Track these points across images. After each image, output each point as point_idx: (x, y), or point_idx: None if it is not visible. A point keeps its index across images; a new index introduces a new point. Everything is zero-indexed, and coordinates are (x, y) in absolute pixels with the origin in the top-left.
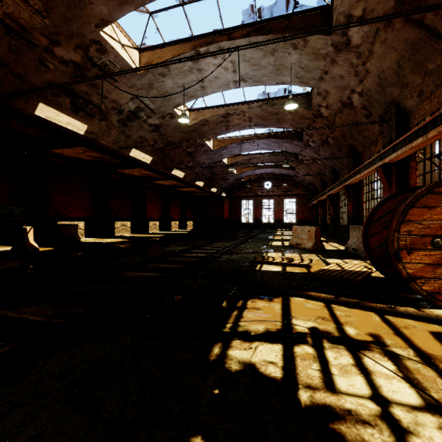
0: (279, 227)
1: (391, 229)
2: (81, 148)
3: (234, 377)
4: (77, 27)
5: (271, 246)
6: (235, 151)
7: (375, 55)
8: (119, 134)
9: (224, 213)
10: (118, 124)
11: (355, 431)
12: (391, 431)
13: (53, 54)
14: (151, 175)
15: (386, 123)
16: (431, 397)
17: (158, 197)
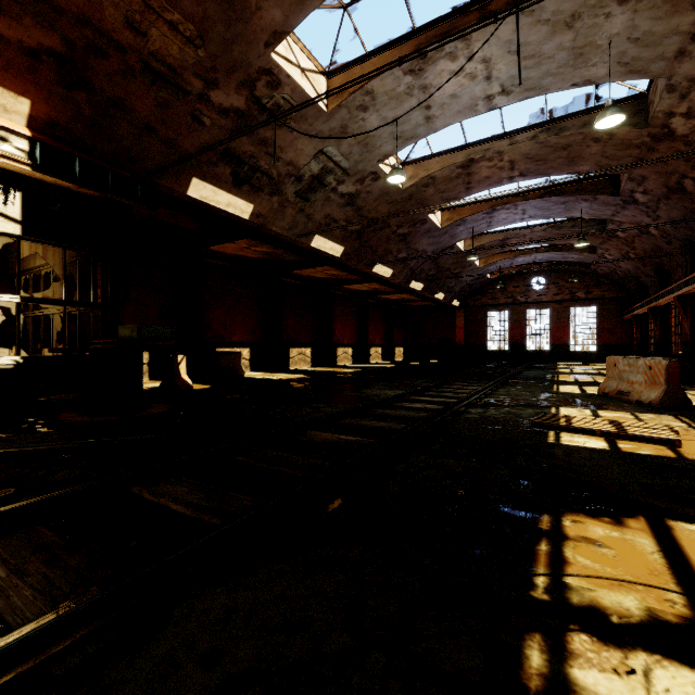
0: (560, 359)
1: None
2: (245, 240)
3: None
4: (240, 53)
5: (560, 394)
6: (480, 227)
7: None
8: (296, 214)
9: (457, 334)
10: (295, 199)
11: None
12: None
13: (209, 103)
14: (341, 277)
15: None
16: None
17: (350, 311)
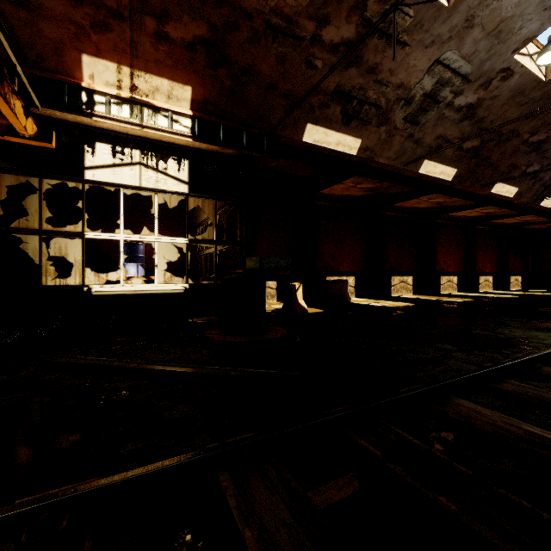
0: None
1: None
2: (351, 179)
3: None
4: None
5: None
6: None
7: None
8: (404, 141)
9: None
10: (403, 125)
11: None
12: None
13: (321, 43)
14: (447, 204)
15: None
16: None
17: (455, 239)
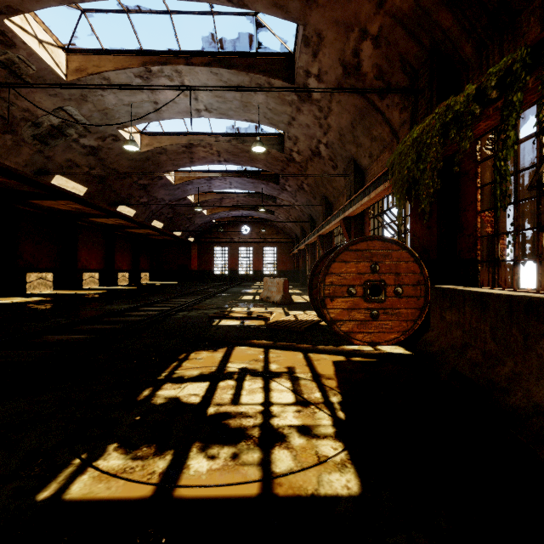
0: (258, 279)
1: (319, 280)
2: None
3: (157, 407)
4: None
5: (240, 300)
6: (204, 188)
7: (333, 112)
8: (34, 154)
9: (192, 262)
10: (33, 141)
11: (238, 422)
12: (263, 418)
13: None
14: (86, 211)
15: (348, 178)
16: (303, 397)
17: (97, 240)
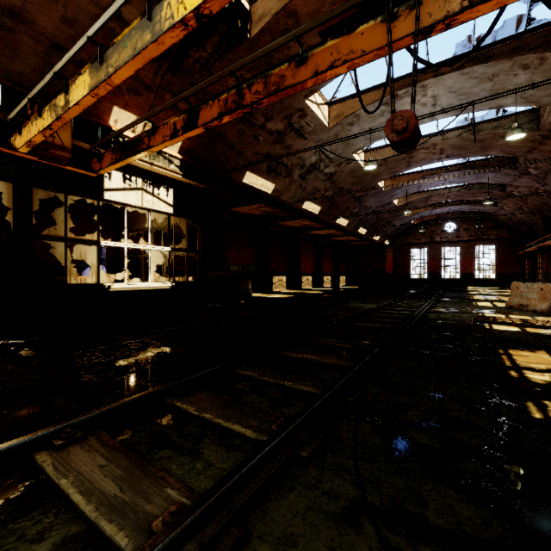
0: (468, 284)
1: None
2: (258, 204)
3: (545, 385)
4: (289, 102)
5: (480, 306)
6: (412, 189)
7: None
8: (297, 188)
9: (386, 265)
10: (298, 179)
11: None
12: None
13: (265, 129)
14: (310, 225)
15: None
16: None
17: (311, 249)
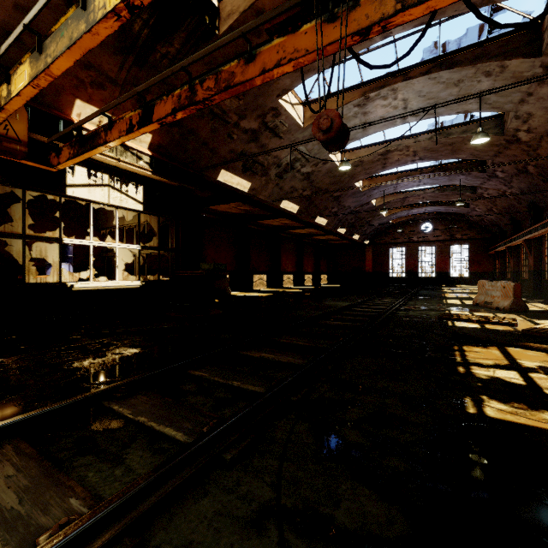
0: (443, 282)
1: None
2: (236, 203)
3: (487, 381)
4: (262, 100)
5: (449, 304)
6: (389, 190)
7: None
8: (274, 187)
9: (366, 264)
10: (275, 178)
11: None
12: None
13: (238, 127)
14: (290, 224)
15: None
16: None
17: (292, 248)
